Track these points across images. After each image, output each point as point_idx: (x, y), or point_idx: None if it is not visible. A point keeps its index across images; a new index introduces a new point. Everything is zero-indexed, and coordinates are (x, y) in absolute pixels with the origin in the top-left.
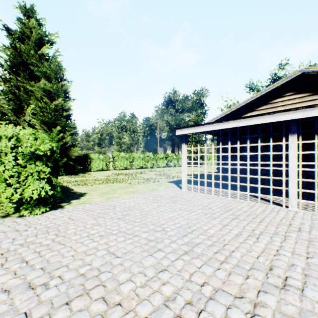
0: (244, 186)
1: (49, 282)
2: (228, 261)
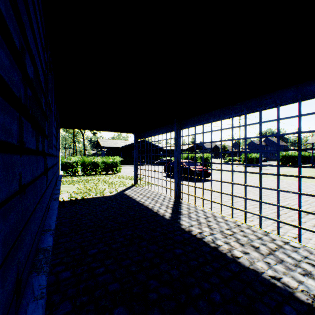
0: (97, 267)
1: (301, 191)
2: (247, 190)
